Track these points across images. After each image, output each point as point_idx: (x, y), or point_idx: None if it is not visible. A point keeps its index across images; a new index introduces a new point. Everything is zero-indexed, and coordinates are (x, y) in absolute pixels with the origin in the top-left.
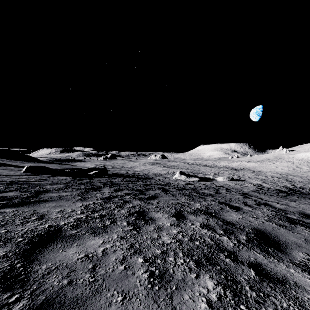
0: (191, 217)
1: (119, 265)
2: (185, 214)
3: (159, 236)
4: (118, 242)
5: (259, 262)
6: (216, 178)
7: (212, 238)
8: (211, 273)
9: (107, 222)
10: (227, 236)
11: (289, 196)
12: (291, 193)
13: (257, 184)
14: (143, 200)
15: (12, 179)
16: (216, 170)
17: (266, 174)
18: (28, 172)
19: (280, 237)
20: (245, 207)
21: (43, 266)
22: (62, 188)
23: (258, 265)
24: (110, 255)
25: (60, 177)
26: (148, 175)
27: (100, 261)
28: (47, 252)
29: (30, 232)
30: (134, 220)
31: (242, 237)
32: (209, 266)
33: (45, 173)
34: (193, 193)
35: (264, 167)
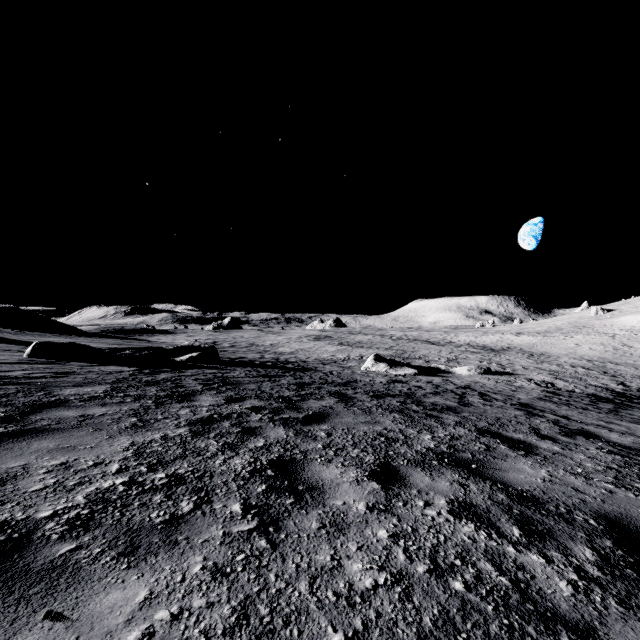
0: (419, 479)
1: None
2: (401, 469)
3: (337, 559)
4: (200, 596)
5: None
6: (453, 369)
7: (497, 561)
8: None
9: (186, 502)
10: (538, 550)
11: (624, 411)
12: (624, 402)
13: (544, 383)
14: (293, 427)
15: None
16: (451, 351)
17: (559, 359)
18: (38, 357)
19: None
20: (542, 443)
21: None
22: (99, 396)
23: None
24: None
25: (108, 366)
26: (308, 363)
27: None
28: None
29: None
30: (265, 492)
31: (583, 550)
32: None
33: (76, 359)
34: (410, 406)
35: (552, 346)
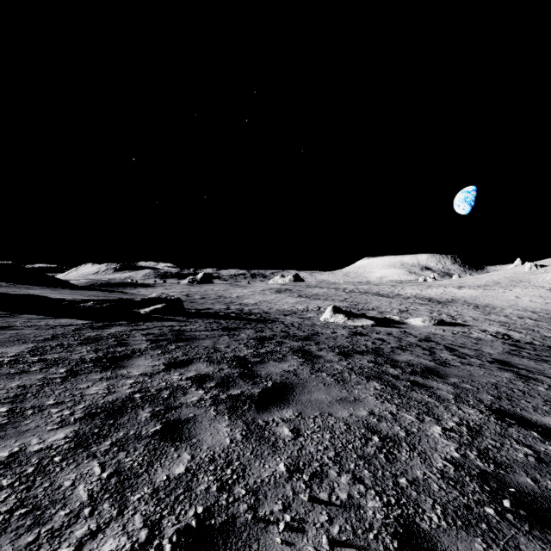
0: None
1: None
2: (447, 550)
3: None
4: None
5: None
6: (407, 320)
7: None
8: None
9: None
10: None
11: None
12: None
13: (500, 334)
14: (243, 416)
15: None
16: (401, 303)
17: (504, 311)
18: None
19: None
20: None
21: None
22: None
23: None
24: None
25: (60, 319)
26: (270, 313)
27: None
28: None
29: None
30: None
31: None
32: None
33: (32, 311)
34: (386, 369)
35: (493, 298)
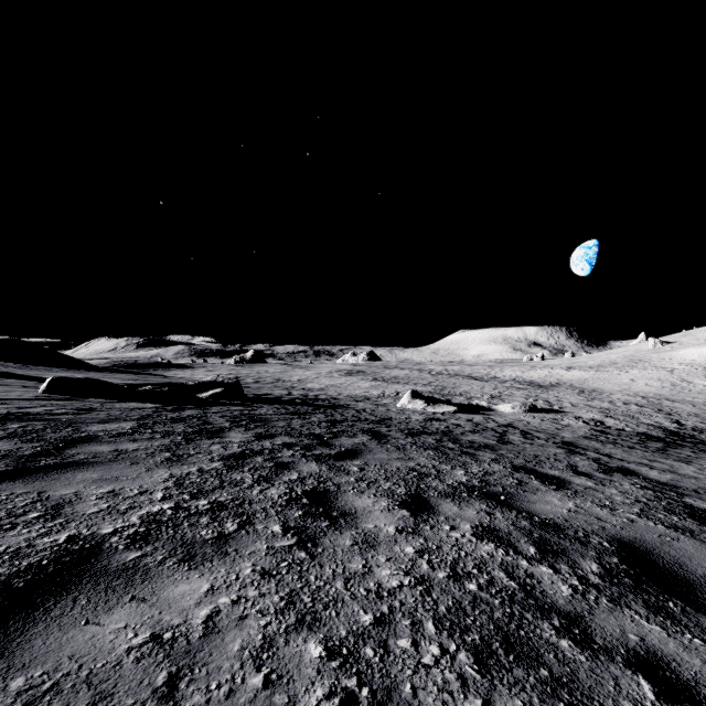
0: (448, 508)
1: (251, 672)
2: (431, 500)
3: (368, 567)
4: (253, 589)
5: (655, 649)
6: (495, 406)
7: (510, 571)
8: (528, 697)
9: (230, 523)
10: (549, 564)
11: (672, 450)
12: (675, 441)
13: (593, 421)
14: (326, 462)
15: (9, 410)
16: (495, 387)
17: (611, 396)
18: (54, 393)
19: (687, 563)
20: (576, 479)
21: (14, 681)
22: (127, 432)
23: (655, 660)
24: (227, 636)
25: (129, 403)
26: (339, 399)
27: (195, 656)
28: (40, 627)
29: (11, 558)
30: (302, 517)
31: (590, 565)
32: (518, 667)
33: (94, 395)
34: (446, 444)
35: (605, 382)
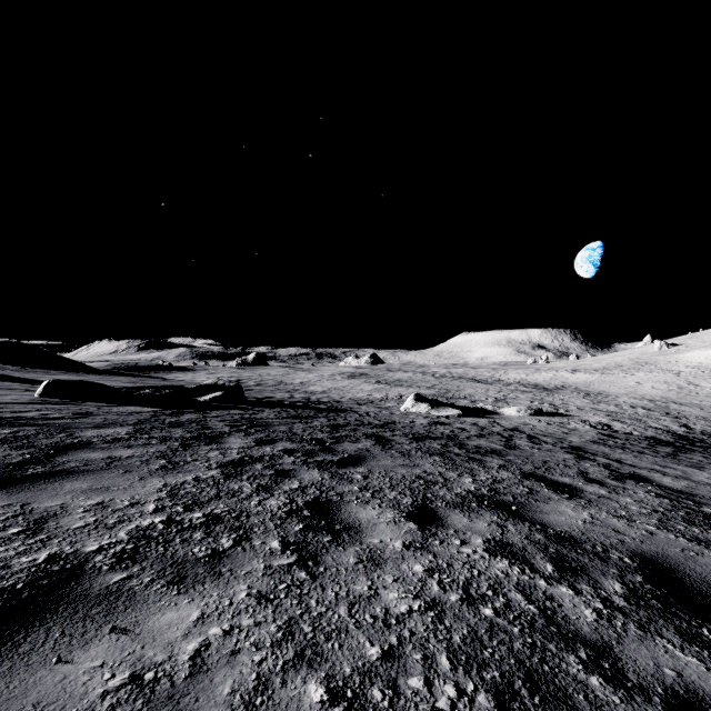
0: (457, 520)
1: None
2: (439, 511)
3: (374, 589)
4: (248, 617)
5: (695, 687)
6: (500, 410)
7: (528, 592)
8: None
9: (225, 539)
10: (569, 584)
11: (683, 455)
12: (685, 445)
13: (600, 425)
14: (328, 470)
15: (2, 415)
16: (500, 390)
17: (617, 399)
18: (50, 396)
19: None
20: (589, 486)
21: None
22: (123, 437)
23: (697, 701)
24: (216, 676)
25: (127, 407)
26: (342, 403)
27: (178, 703)
28: (5, 667)
29: None
30: (303, 531)
31: (612, 584)
32: None
33: (91, 399)
34: (452, 449)
35: (610, 385)
